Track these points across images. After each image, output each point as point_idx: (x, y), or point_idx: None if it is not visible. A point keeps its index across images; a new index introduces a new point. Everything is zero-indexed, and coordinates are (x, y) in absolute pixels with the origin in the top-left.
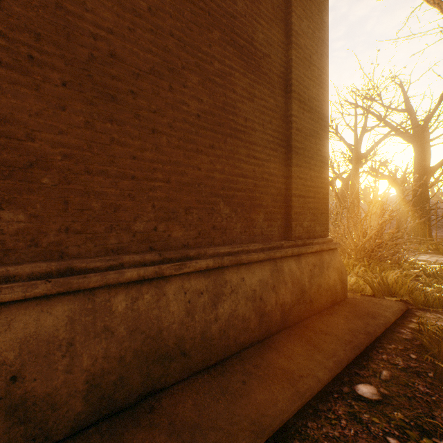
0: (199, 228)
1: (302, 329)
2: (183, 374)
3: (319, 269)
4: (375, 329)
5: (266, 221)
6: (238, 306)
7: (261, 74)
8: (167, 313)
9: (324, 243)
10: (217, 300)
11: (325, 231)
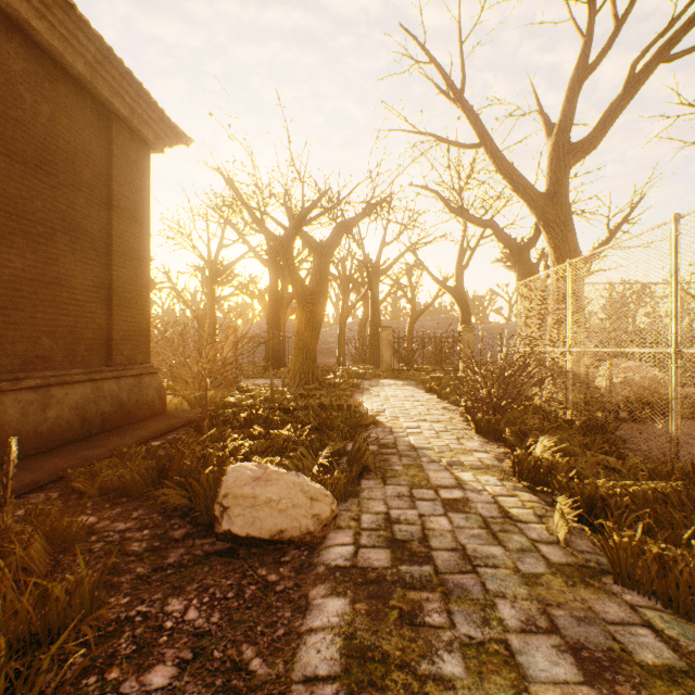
0: (24, 357)
1: (120, 430)
2: (21, 455)
3: (139, 389)
4: (177, 423)
5: (88, 351)
6: (64, 413)
7: (84, 231)
8: (7, 415)
9: (146, 368)
10: (46, 408)
11: (148, 359)
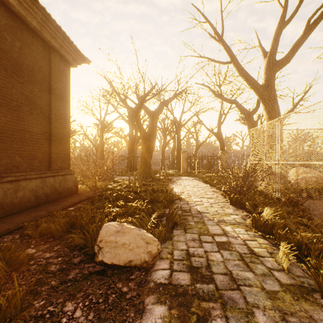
0: (6, 166)
1: (55, 202)
2: (3, 215)
3: (64, 181)
4: (83, 198)
5: (39, 163)
6: (26, 193)
7: (37, 104)
8: None
9: (68, 171)
10: (17, 191)
11: (69, 167)
